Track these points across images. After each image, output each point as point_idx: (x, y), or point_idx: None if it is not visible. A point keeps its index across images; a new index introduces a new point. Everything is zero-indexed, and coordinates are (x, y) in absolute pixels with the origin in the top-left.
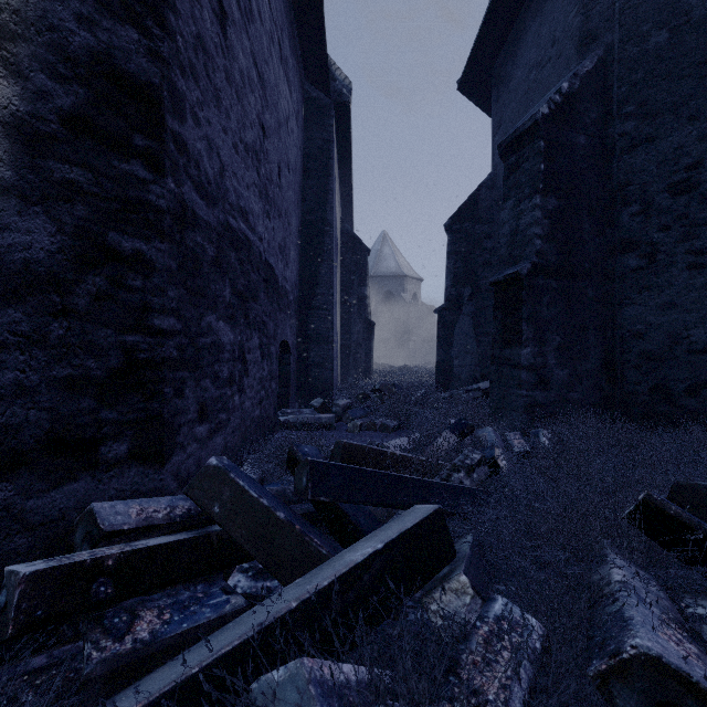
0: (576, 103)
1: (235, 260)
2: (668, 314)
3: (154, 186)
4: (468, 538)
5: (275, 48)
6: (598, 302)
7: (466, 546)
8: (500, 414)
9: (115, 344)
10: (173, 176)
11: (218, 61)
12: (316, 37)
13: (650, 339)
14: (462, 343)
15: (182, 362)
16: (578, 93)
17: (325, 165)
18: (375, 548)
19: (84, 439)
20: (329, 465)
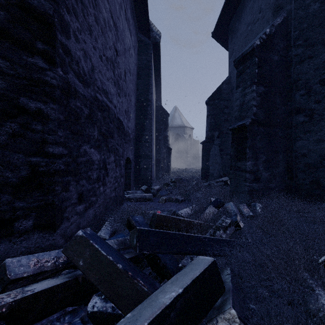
0: (273, 39)
1: (101, 116)
2: (320, 144)
3: (49, 72)
4: (228, 272)
5: (123, 12)
6: (283, 138)
7: (228, 279)
8: (235, 195)
9: (24, 162)
10: (62, 67)
11: (90, 10)
12: (143, 9)
13: (310, 157)
14: (214, 158)
15: (68, 172)
16: (274, 34)
17: (148, 72)
18: (177, 292)
19: (4, 219)
20: (149, 231)
